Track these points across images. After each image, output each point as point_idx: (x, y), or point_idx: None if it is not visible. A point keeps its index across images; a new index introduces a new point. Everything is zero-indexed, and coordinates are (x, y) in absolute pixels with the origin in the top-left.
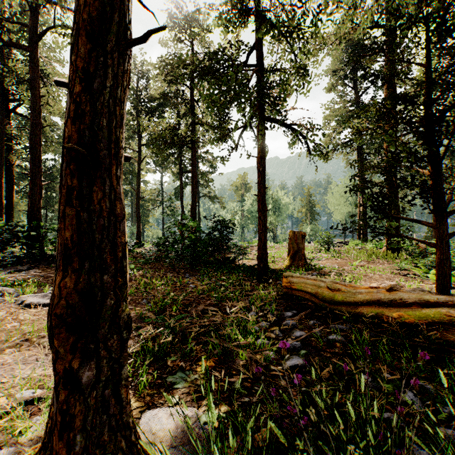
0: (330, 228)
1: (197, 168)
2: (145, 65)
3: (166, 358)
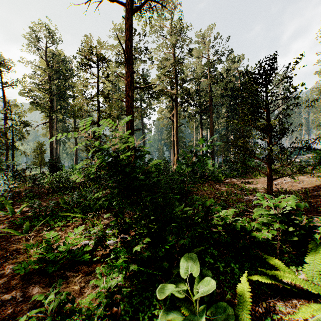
0: None
1: None
2: None
3: None
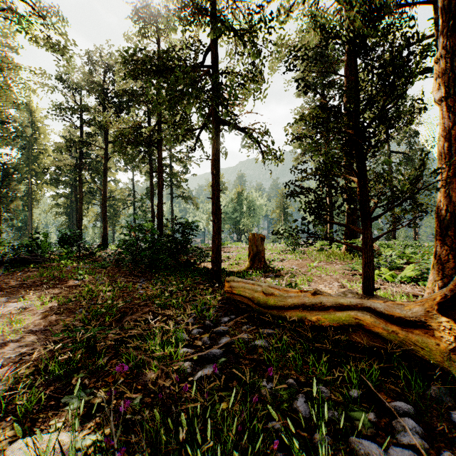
0: (271, 232)
1: (171, 167)
2: (105, 59)
3: (73, 375)
